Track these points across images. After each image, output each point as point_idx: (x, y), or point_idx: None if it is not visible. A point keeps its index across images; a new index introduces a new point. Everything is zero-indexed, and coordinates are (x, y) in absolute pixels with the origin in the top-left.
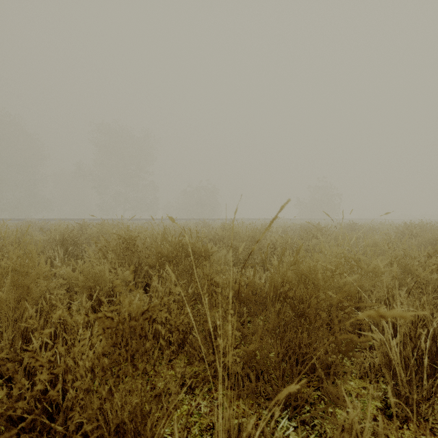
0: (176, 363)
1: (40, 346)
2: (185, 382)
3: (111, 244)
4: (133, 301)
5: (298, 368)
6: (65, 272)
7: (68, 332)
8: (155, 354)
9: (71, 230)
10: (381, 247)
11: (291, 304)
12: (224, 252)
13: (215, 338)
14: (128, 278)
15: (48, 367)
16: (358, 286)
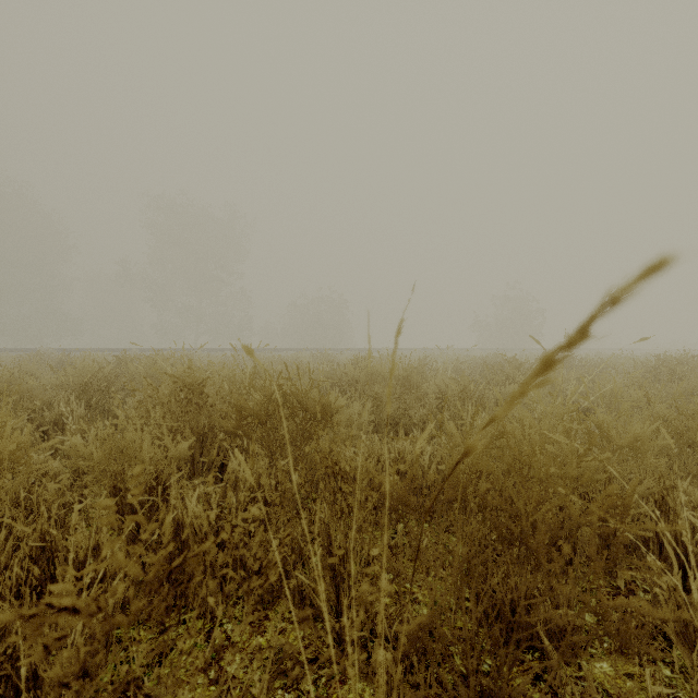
0: (252, 675)
1: (1, 597)
2: (283, 667)
3: (162, 393)
4: (188, 503)
5: (510, 652)
6: (81, 440)
7: (60, 565)
8: (201, 661)
9: (100, 369)
10: (626, 397)
11: (493, 520)
12: (358, 407)
13: (341, 579)
14: (185, 455)
15: (1, 650)
16: (606, 473)
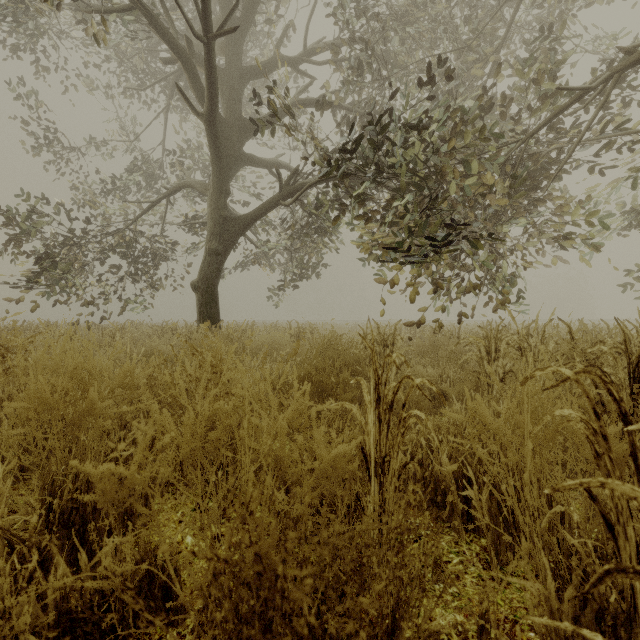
0: None
1: None
2: None
3: None
4: None
5: None
6: None
7: None
8: None
9: None
10: None
11: None
12: None
13: None
14: None
15: None
16: None
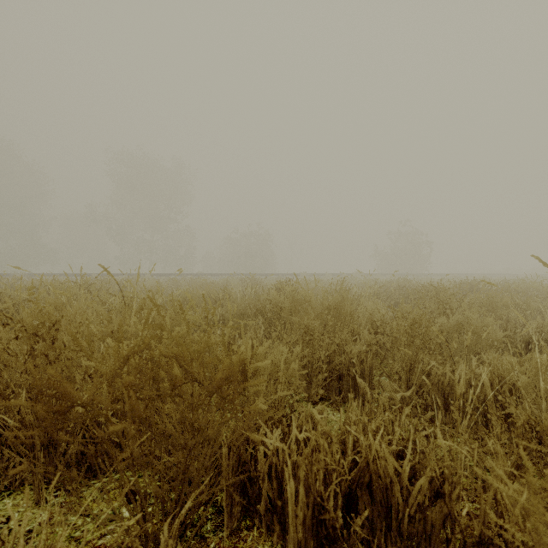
0: None
1: None
2: None
3: None
4: None
5: None
6: None
7: None
8: None
9: None
10: None
11: None
12: (285, 354)
13: None
14: None
15: None
16: None
